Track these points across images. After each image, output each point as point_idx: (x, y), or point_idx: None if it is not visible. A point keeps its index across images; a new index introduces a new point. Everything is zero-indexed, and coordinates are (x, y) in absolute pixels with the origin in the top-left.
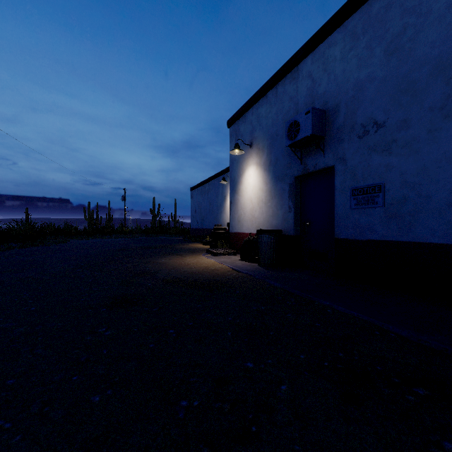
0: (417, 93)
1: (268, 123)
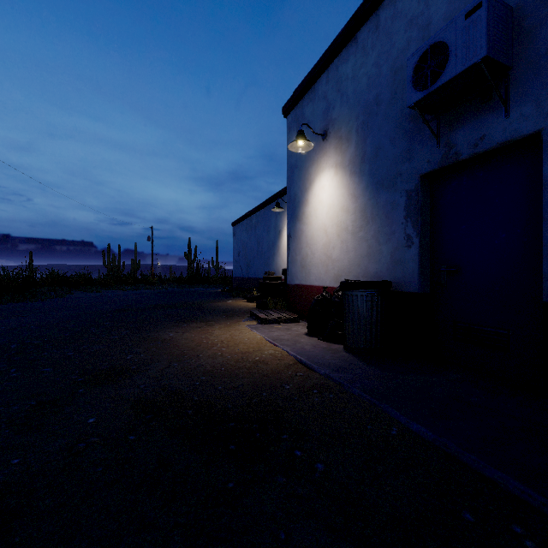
0: None
1: (359, 87)
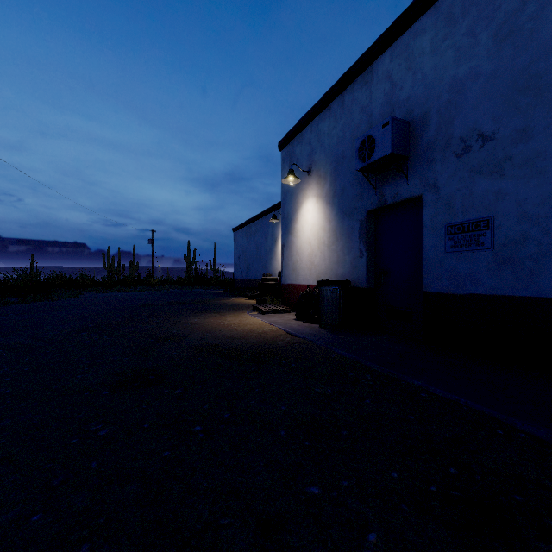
0: (542, 91)
1: (332, 143)
